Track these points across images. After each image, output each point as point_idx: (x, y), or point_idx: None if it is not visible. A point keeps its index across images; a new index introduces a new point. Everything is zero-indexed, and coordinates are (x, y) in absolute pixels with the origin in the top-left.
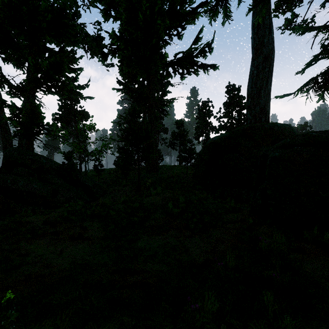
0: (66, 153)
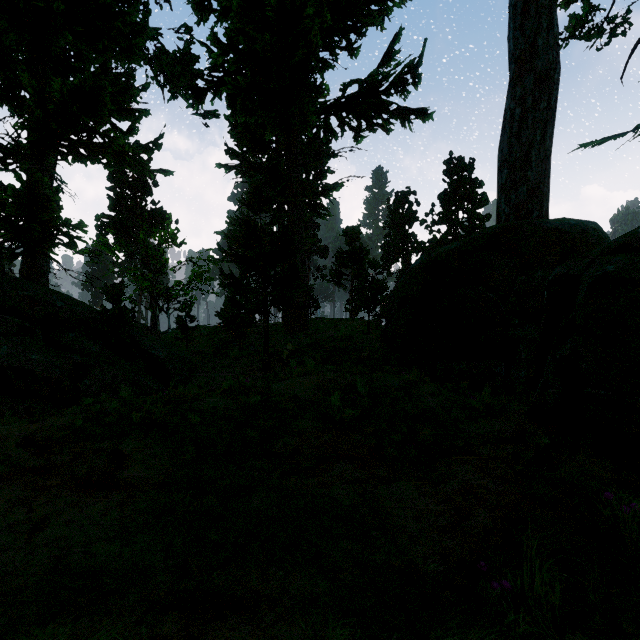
0: (108, 288)
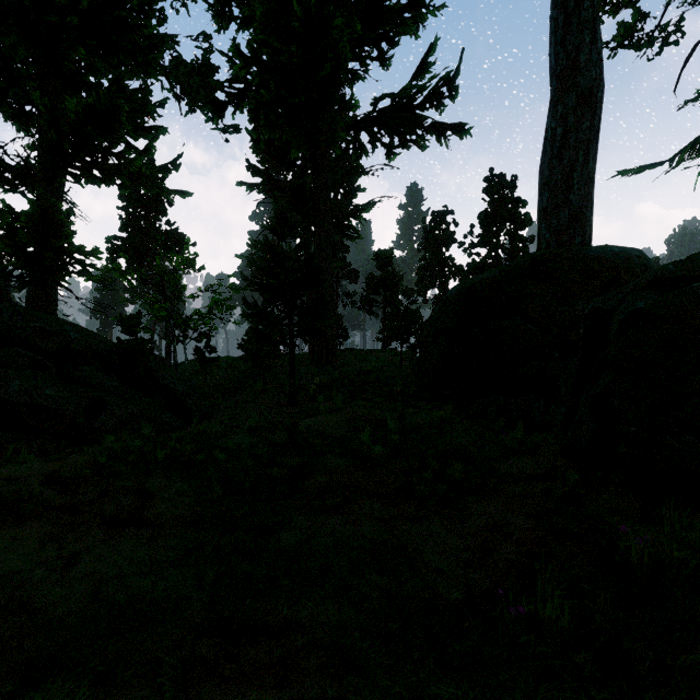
0: (124, 318)
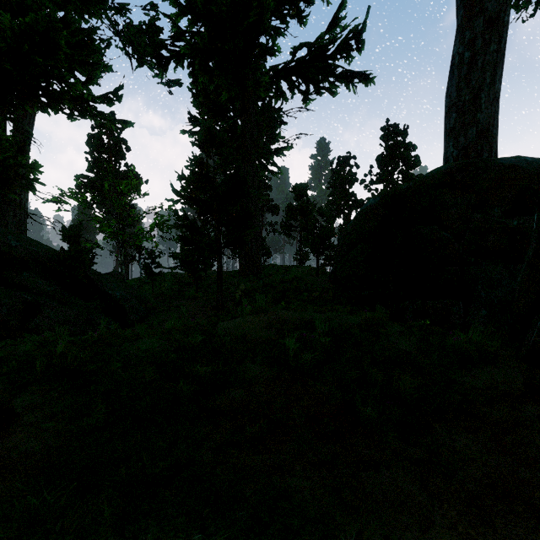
0: (66, 229)
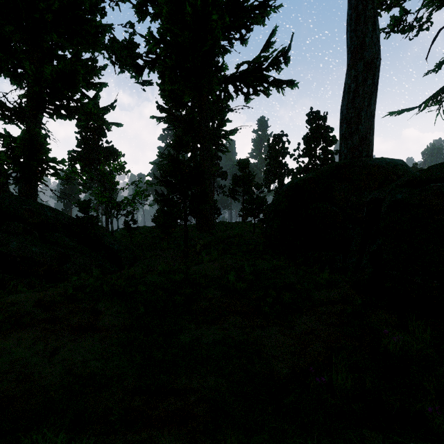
0: (81, 203)
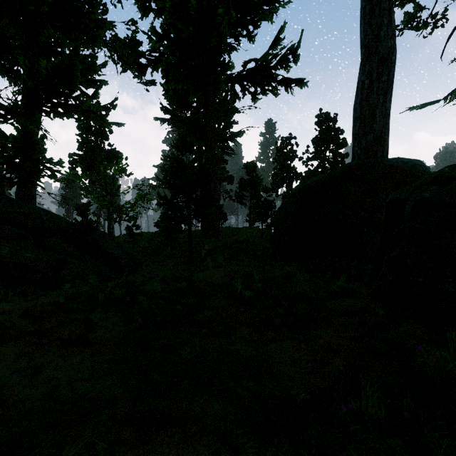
0: (79, 206)
